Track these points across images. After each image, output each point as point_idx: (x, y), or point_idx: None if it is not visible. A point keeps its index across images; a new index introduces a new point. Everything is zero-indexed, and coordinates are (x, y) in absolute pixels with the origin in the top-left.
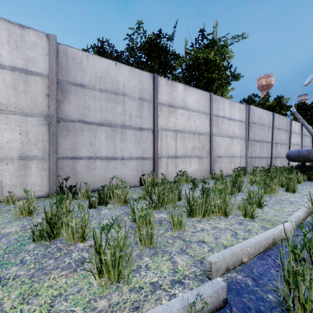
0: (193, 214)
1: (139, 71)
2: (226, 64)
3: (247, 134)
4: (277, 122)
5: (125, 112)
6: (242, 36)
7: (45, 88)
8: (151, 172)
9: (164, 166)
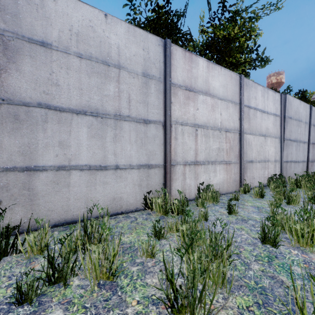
0: None
1: (142, 32)
2: (250, 46)
3: (282, 131)
4: (314, 117)
5: (121, 94)
6: (276, 6)
7: None
8: (161, 190)
9: (180, 176)
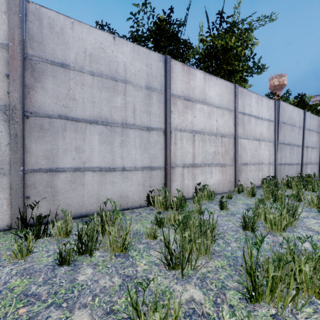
0: (259, 295)
1: (145, 50)
2: (247, 54)
3: (276, 136)
4: (308, 122)
5: (127, 105)
6: (270, 18)
7: (3, 64)
8: (162, 188)
9: (179, 177)
